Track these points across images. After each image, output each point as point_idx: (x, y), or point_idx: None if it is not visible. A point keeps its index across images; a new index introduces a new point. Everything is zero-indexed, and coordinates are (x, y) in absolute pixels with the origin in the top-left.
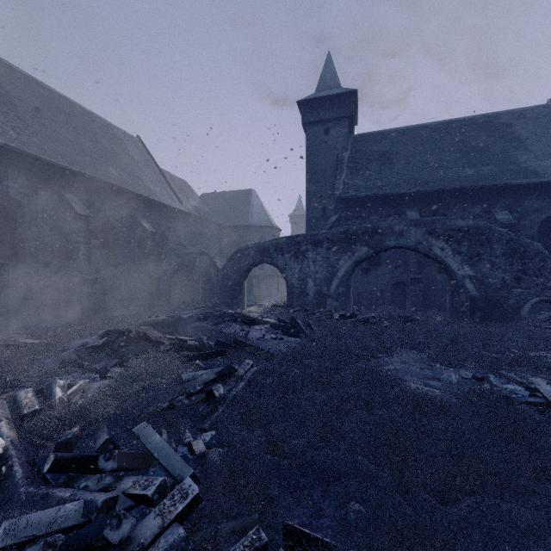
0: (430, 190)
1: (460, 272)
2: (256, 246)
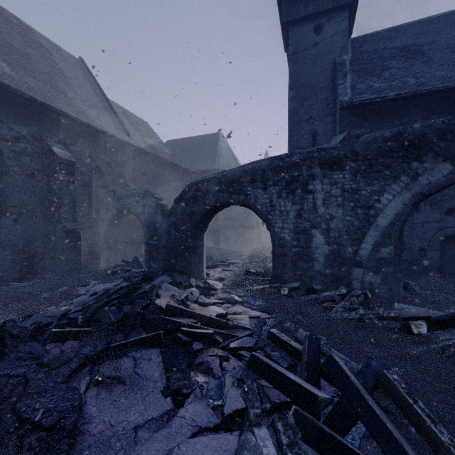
0: None
1: None
2: (220, 176)
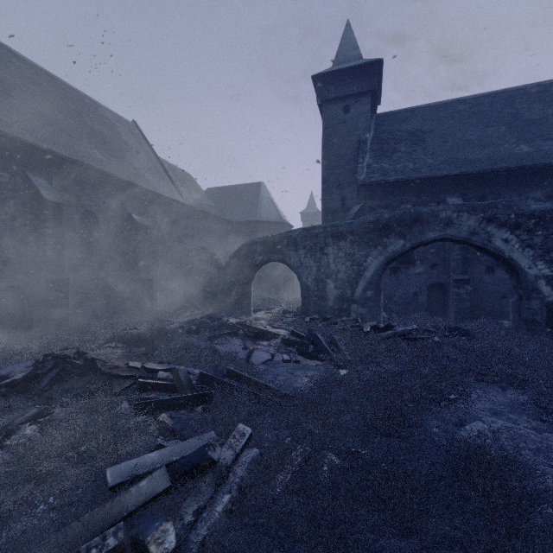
0: (478, 171)
1: (531, 271)
2: (265, 241)
